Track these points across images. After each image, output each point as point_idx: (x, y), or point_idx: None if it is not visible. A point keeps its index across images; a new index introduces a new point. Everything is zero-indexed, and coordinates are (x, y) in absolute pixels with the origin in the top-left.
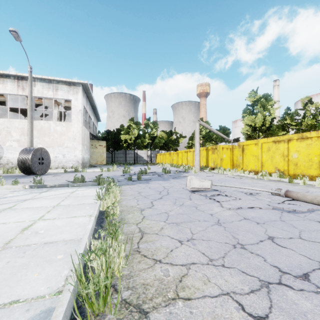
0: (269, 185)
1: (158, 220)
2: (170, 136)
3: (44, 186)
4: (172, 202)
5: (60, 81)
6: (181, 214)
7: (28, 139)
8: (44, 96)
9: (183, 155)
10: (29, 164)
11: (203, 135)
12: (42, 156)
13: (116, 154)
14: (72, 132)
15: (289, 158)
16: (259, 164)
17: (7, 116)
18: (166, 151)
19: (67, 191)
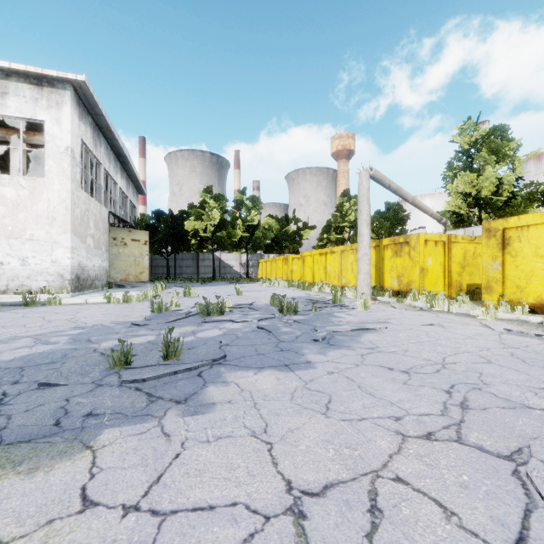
0: None
1: None
2: (284, 225)
3: None
4: None
5: (14, 73)
6: None
7: None
8: None
9: (316, 262)
10: None
11: (351, 222)
12: None
13: (179, 261)
14: (45, 202)
15: None
16: None
17: None
18: (277, 254)
19: None
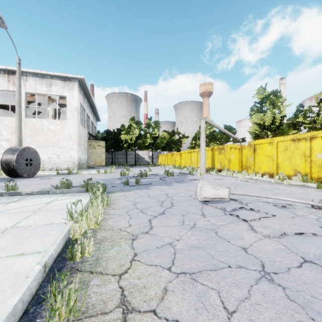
0: (296, 191)
1: (159, 265)
2: (172, 136)
3: (18, 193)
4: (178, 221)
5: (54, 76)
6: (195, 248)
7: (16, 138)
8: (37, 92)
9: (187, 156)
10: (14, 165)
11: (207, 135)
12: (30, 157)
13: (117, 155)
14: (67, 131)
15: (312, 158)
16: (274, 165)
17: (3, 115)
18: (168, 151)
19: (43, 200)
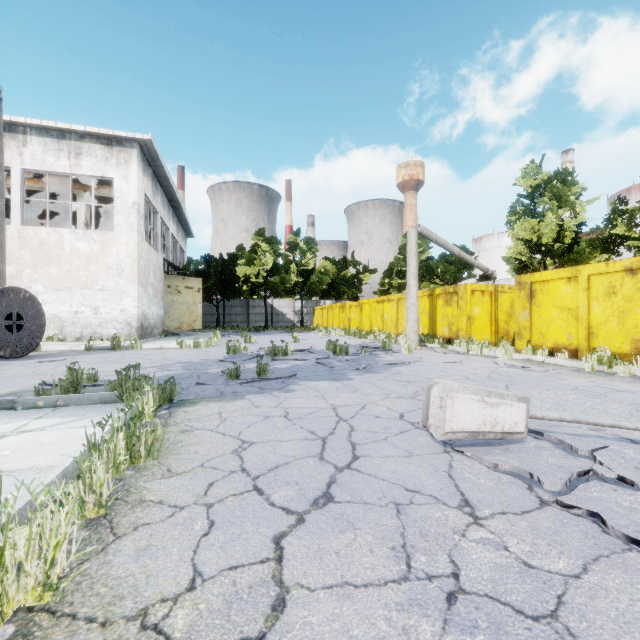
0: None
1: None
2: (342, 269)
3: None
4: (388, 551)
5: (87, 135)
6: None
7: None
8: (48, 170)
9: (374, 310)
10: None
11: None
12: (19, 311)
13: (228, 308)
14: (115, 254)
15: None
16: (580, 330)
17: None
18: (334, 301)
19: None
